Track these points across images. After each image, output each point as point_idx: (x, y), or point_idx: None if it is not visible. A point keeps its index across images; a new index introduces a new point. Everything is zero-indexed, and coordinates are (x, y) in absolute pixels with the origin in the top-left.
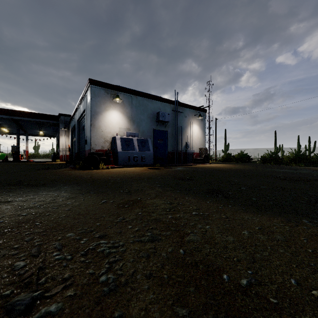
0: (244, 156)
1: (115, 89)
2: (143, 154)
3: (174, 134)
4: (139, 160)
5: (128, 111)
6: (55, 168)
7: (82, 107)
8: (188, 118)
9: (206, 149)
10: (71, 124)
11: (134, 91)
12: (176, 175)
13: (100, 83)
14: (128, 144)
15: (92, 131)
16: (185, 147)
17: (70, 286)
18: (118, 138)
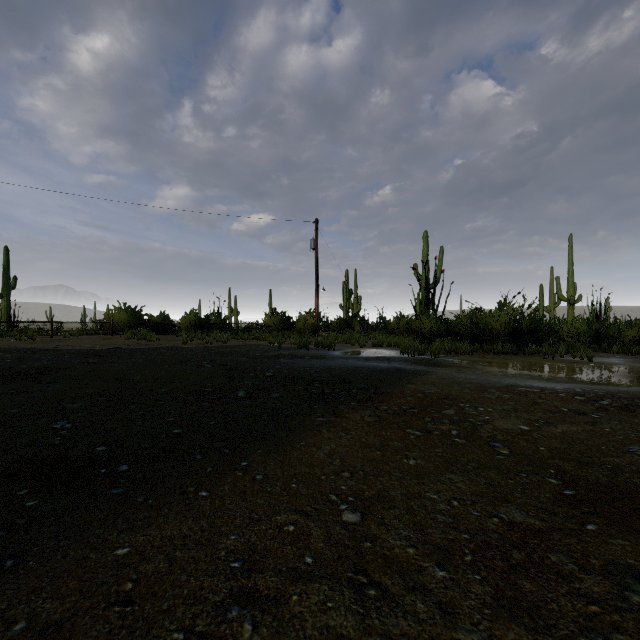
0: None
1: None
2: None
3: None
4: None
5: None
6: None
7: None
8: None
9: None
10: None
11: None
12: None
13: None
14: None
15: None
16: None
17: None
18: None
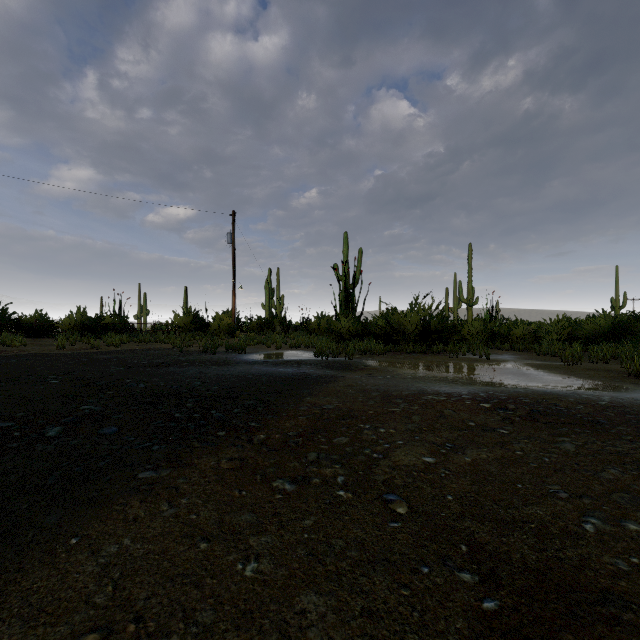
0: None
1: None
2: None
3: None
4: None
5: None
6: None
7: None
8: None
9: None
10: None
11: None
12: None
13: None
14: None
15: None
16: None
17: None
18: None
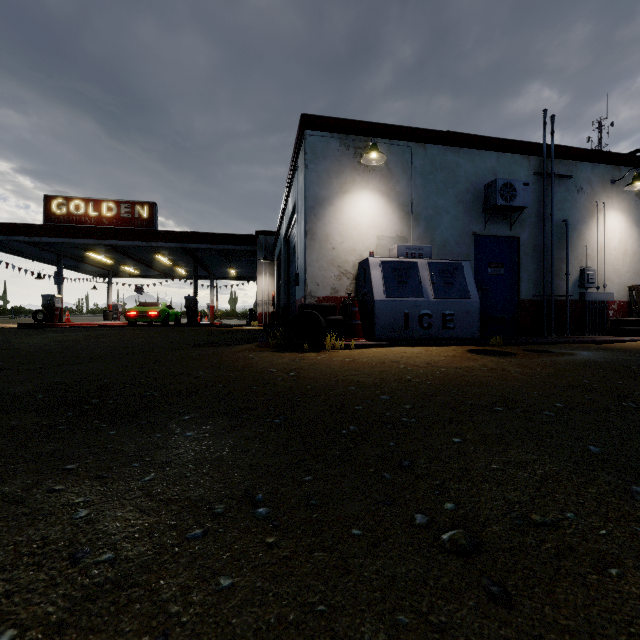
0: None
1: (366, 133)
2: (449, 308)
3: (539, 245)
4: (437, 326)
5: (402, 188)
6: (232, 343)
7: (290, 200)
8: (589, 193)
9: None
10: (276, 250)
11: (418, 131)
12: (623, 392)
13: (327, 123)
14: (405, 280)
15: (308, 249)
16: (577, 285)
17: None
18: (374, 263)
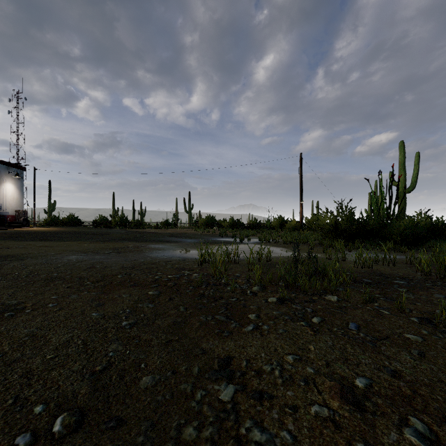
0: (75, 219)
1: None
2: None
3: None
4: None
5: None
6: None
7: None
8: None
9: (25, 211)
10: None
11: None
12: (2, 236)
13: None
14: None
15: None
16: None
17: (13, 247)
18: None
